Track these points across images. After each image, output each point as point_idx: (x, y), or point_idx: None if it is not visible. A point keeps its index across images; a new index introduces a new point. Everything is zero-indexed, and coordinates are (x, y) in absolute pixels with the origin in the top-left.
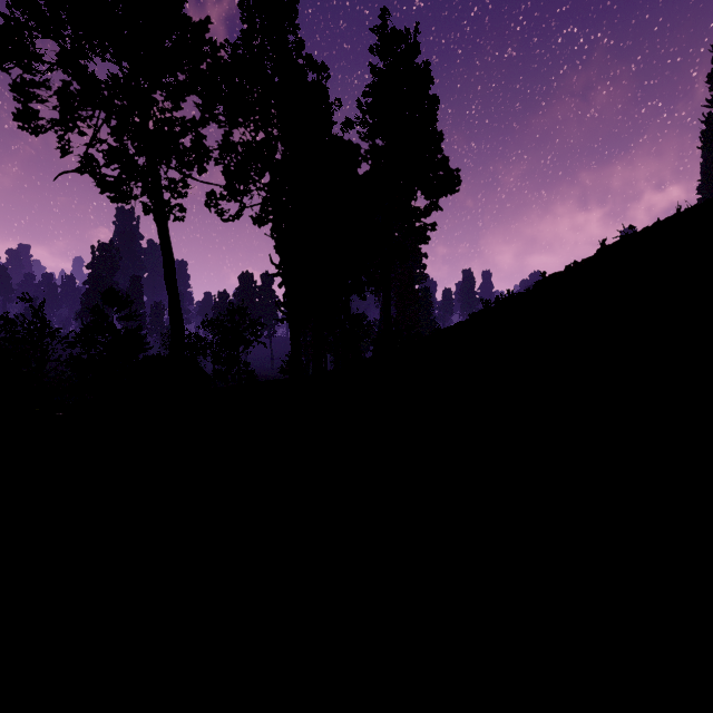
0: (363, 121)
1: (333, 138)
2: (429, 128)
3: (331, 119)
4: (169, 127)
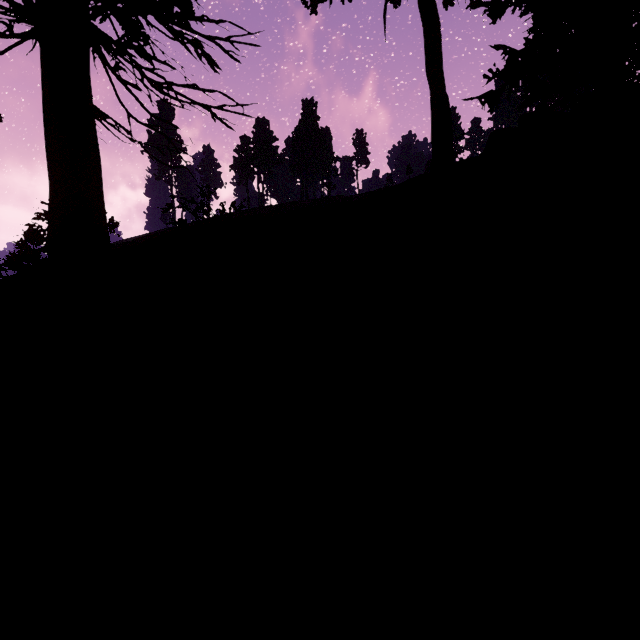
0: None
1: None
2: None
3: None
4: None
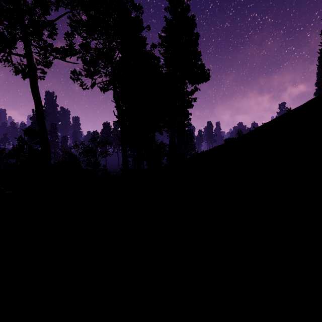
0: (161, 44)
1: (146, 51)
2: (194, 49)
3: (145, 42)
4: (32, 15)
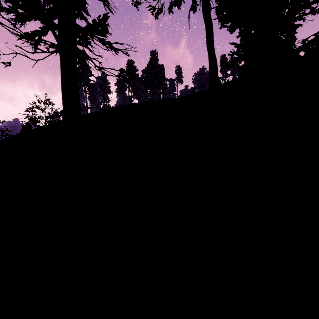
0: None
1: None
2: None
3: None
4: None
